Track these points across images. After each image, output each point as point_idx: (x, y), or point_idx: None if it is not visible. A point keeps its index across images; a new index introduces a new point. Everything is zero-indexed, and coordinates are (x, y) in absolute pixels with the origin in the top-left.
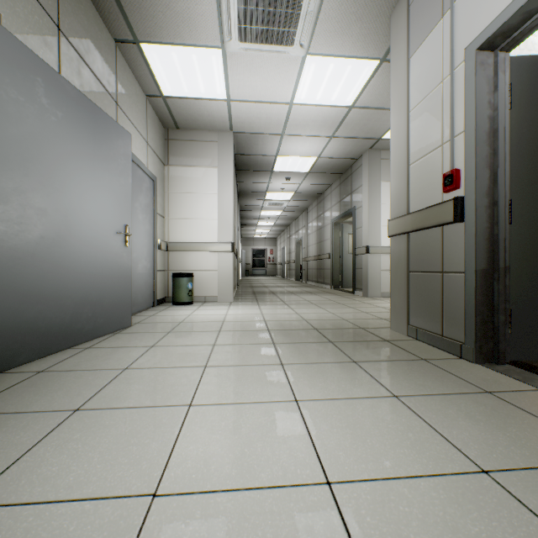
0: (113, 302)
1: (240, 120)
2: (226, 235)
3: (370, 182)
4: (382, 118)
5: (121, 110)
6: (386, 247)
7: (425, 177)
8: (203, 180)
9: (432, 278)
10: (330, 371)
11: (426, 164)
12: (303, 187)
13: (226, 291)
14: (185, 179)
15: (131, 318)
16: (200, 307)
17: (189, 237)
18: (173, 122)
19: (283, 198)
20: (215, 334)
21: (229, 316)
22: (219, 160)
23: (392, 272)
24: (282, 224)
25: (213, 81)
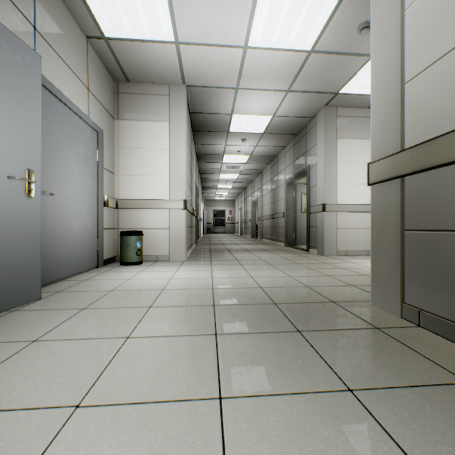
0: (3, 270)
1: (192, 70)
2: (178, 192)
3: (326, 139)
4: (342, 66)
5: (43, 39)
6: (342, 205)
7: (437, 93)
8: (154, 135)
9: (452, 240)
10: (313, 427)
11: (439, 72)
12: (258, 150)
13: (178, 250)
14: (136, 134)
15: (40, 288)
16: (147, 267)
17: (140, 194)
18: (122, 73)
19: (240, 161)
20: (141, 312)
21: (173, 281)
22: (171, 115)
23: (373, 231)
24: (240, 187)
25: (156, 16)
